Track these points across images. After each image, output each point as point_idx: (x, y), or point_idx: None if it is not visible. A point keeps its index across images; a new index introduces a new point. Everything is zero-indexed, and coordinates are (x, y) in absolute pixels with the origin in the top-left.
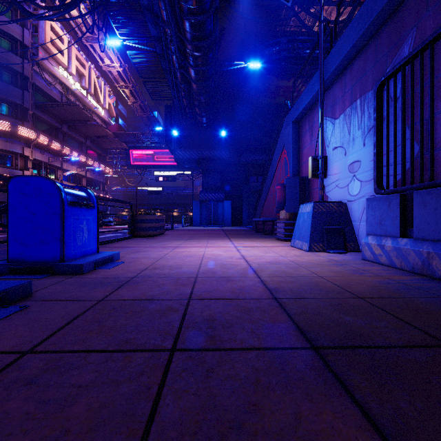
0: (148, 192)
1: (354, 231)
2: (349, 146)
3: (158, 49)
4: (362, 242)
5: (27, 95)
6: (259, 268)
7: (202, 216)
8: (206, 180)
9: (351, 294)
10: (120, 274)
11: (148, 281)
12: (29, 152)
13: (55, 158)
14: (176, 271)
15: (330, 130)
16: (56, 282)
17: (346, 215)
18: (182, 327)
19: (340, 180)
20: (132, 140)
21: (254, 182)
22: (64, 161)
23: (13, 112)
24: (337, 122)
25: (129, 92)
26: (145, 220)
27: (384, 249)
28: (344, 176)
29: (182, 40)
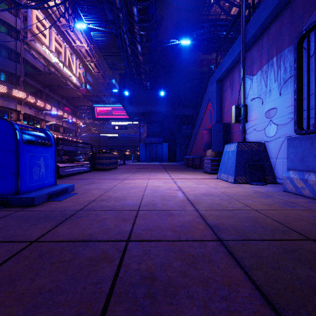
0: (107, 137)
1: (272, 166)
2: (265, 96)
3: (113, 30)
4: (284, 176)
5: (19, 66)
6: (195, 200)
7: (147, 155)
8: (149, 128)
9: (298, 234)
10: (68, 206)
11: (91, 215)
12: (20, 108)
13: (40, 112)
14: (120, 203)
15: (248, 85)
16: (3, 215)
17: (264, 153)
18: (112, 295)
19: (258, 124)
20: (96, 100)
21: (185, 129)
22: (46, 115)
23: (9, 79)
24: (255, 77)
25: (94, 65)
26: (102, 158)
27: (307, 182)
28: (261, 121)
29: (132, 22)
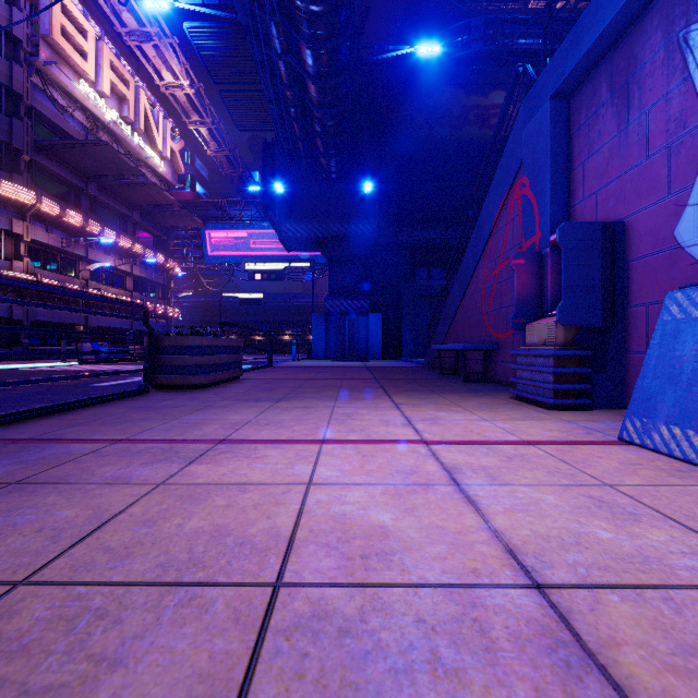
0: (240, 302)
1: None
2: None
3: (240, 14)
4: None
5: (18, 126)
6: None
7: (330, 342)
8: (336, 277)
9: None
10: None
11: None
12: (22, 228)
13: (73, 239)
14: None
15: None
16: None
17: None
18: None
19: None
20: (213, 215)
21: (424, 279)
22: (91, 246)
23: None
24: None
25: (207, 133)
26: (184, 349)
27: None
28: None
29: None
